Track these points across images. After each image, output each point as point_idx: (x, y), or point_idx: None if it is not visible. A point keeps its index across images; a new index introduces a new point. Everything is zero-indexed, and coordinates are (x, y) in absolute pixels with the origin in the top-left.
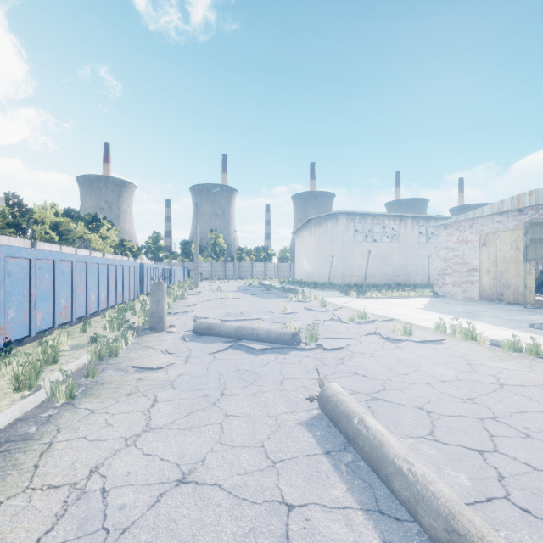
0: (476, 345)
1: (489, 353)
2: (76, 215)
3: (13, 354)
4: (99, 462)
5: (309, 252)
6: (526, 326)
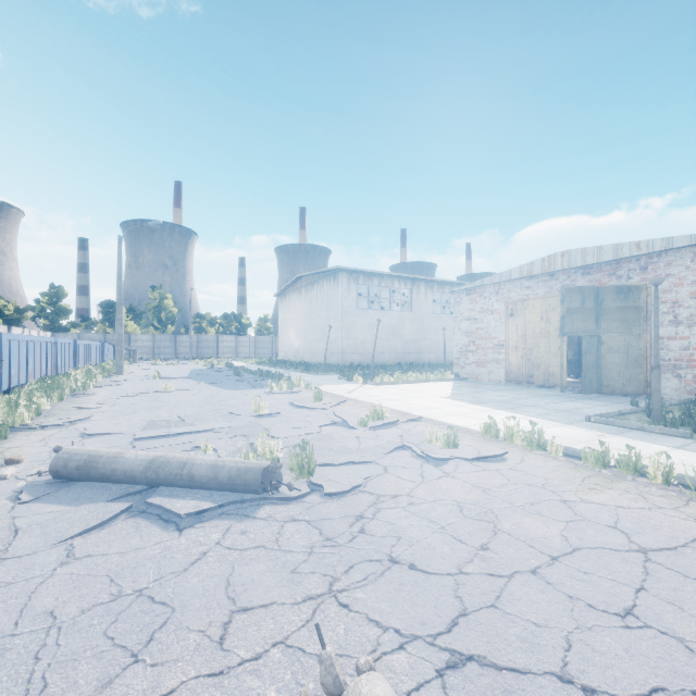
0: (548, 459)
1: (574, 473)
2: None
3: None
4: None
5: (298, 322)
6: (580, 418)
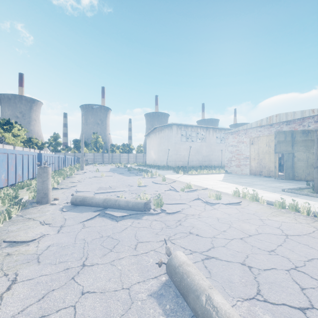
0: (259, 205)
1: (268, 210)
2: None
3: None
4: None
5: (155, 147)
6: (280, 190)
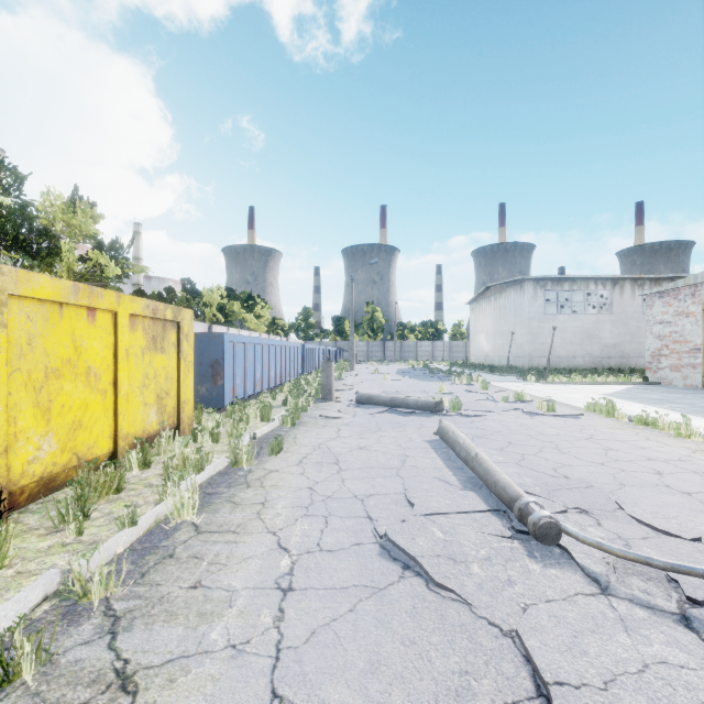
0: (612, 421)
1: (615, 425)
2: (233, 294)
3: (247, 405)
4: (321, 442)
5: (487, 328)
6: None
